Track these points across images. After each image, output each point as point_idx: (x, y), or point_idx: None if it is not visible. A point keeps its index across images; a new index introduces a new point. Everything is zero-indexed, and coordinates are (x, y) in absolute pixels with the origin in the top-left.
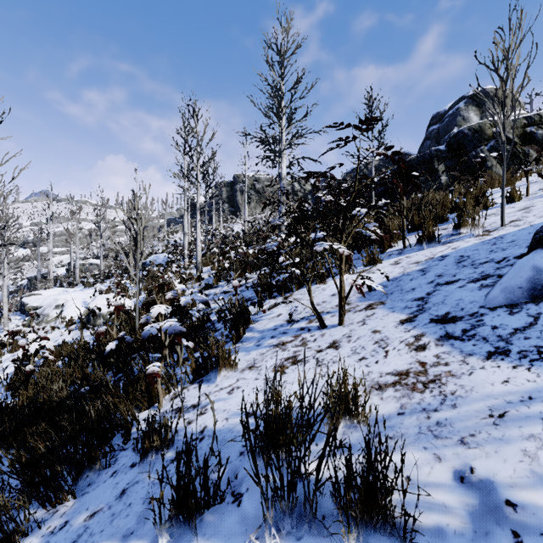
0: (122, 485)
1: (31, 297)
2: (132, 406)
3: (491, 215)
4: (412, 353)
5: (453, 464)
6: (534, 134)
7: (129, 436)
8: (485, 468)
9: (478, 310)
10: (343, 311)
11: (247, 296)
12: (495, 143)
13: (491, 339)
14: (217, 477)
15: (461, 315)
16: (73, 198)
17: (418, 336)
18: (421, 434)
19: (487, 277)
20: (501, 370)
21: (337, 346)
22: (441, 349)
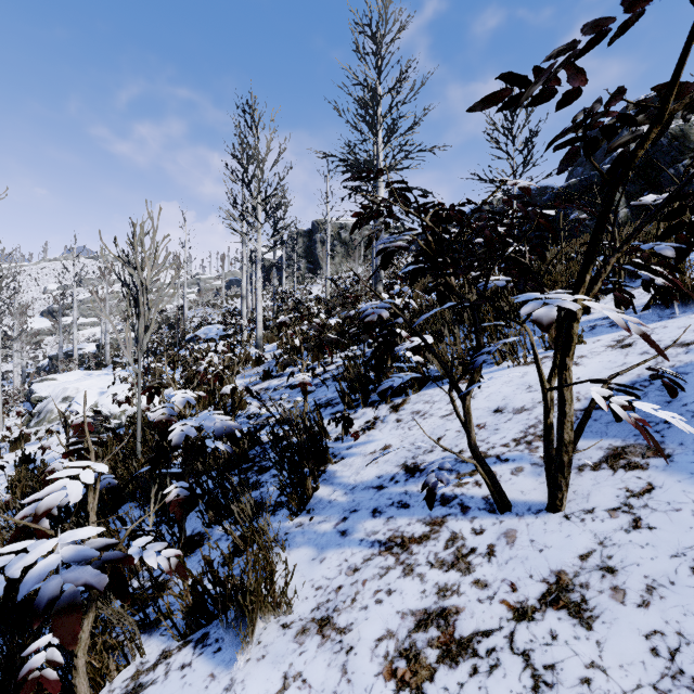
0: None
1: (43, 383)
2: None
3: None
4: None
5: None
6: None
7: None
8: None
9: None
10: (564, 478)
11: (325, 396)
12: None
13: None
14: None
15: None
16: (104, 253)
17: None
18: None
19: None
20: None
21: (579, 607)
22: None
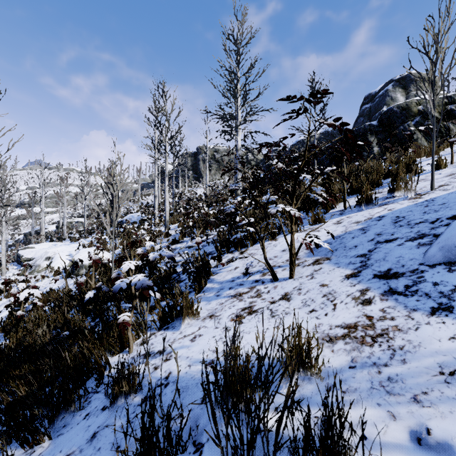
0: (93, 428)
1: (26, 250)
2: (106, 351)
3: (421, 180)
4: (359, 307)
5: (408, 423)
6: (453, 111)
7: (102, 379)
8: (442, 430)
9: (418, 267)
10: (293, 266)
11: (208, 250)
12: (420, 119)
13: (433, 295)
14: (179, 428)
15: (402, 271)
16: (62, 167)
17: (363, 290)
18: (373, 390)
19: (423, 236)
20: (447, 326)
21: (288, 298)
22: (386, 304)
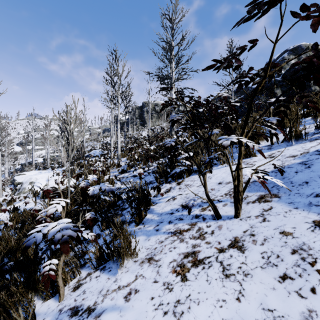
0: None
1: (19, 176)
2: (38, 293)
3: None
4: None
5: None
6: None
7: None
8: None
9: None
10: (240, 205)
11: (149, 179)
12: None
13: None
14: None
15: None
16: (46, 116)
17: None
18: None
19: None
20: None
21: (241, 247)
22: None
